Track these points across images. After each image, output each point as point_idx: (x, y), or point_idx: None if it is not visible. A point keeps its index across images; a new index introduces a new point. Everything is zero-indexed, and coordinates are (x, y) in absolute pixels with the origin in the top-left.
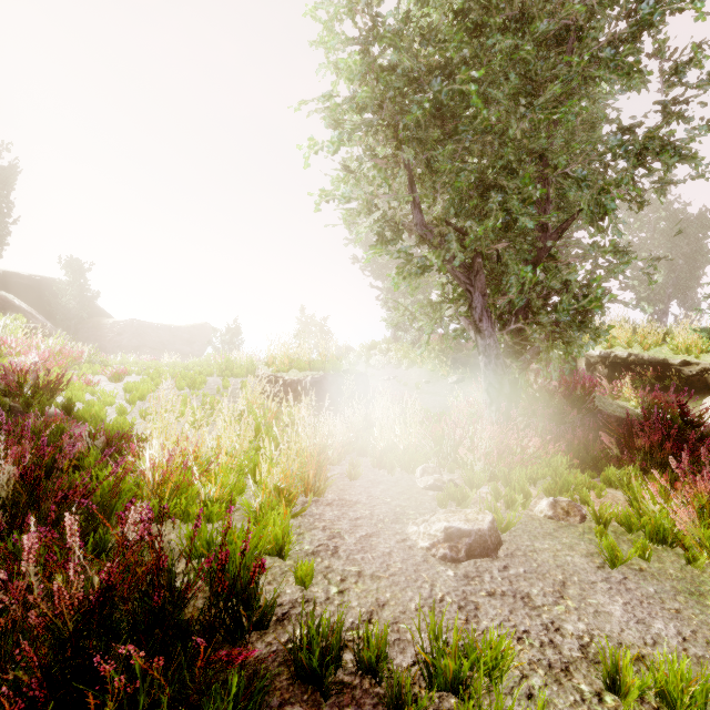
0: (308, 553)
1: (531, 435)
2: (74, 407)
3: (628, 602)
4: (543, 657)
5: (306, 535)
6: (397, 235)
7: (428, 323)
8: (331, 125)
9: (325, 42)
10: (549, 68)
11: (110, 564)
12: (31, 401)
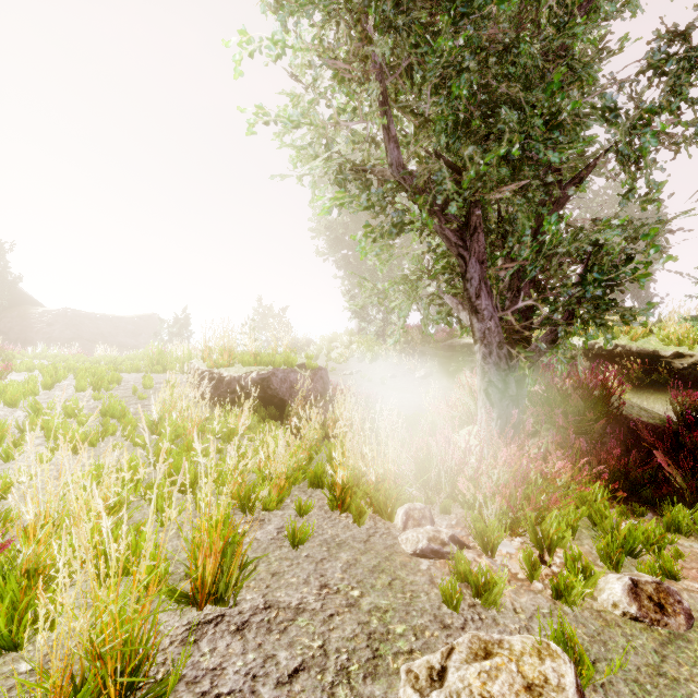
0: None
1: (567, 460)
2: None
3: None
4: None
5: None
6: (364, 187)
7: (404, 303)
8: (270, 6)
9: None
10: None
11: None
12: None
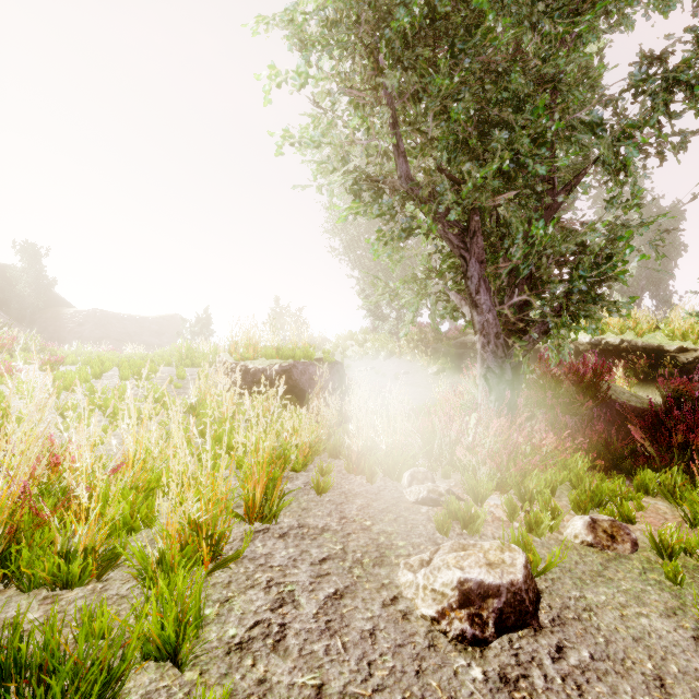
0: (232, 645)
1: (549, 430)
2: None
3: None
4: None
5: (236, 602)
6: (377, 196)
7: (413, 299)
8: (295, 46)
9: None
10: None
11: None
12: None
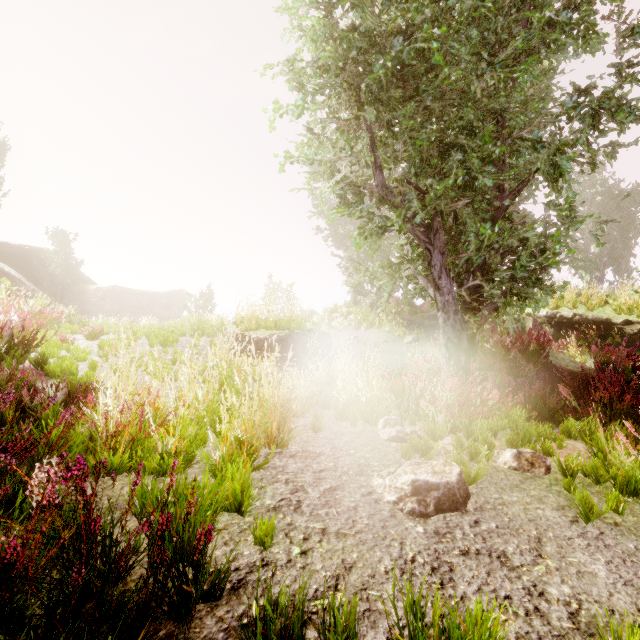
0: (270, 508)
1: (492, 387)
2: (47, 362)
3: (610, 561)
4: (530, 629)
5: (268, 488)
6: (359, 198)
7: (388, 282)
8: (295, 88)
9: (290, 9)
10: (510, 25)
11: (5, 537)
12: (5, 356)
